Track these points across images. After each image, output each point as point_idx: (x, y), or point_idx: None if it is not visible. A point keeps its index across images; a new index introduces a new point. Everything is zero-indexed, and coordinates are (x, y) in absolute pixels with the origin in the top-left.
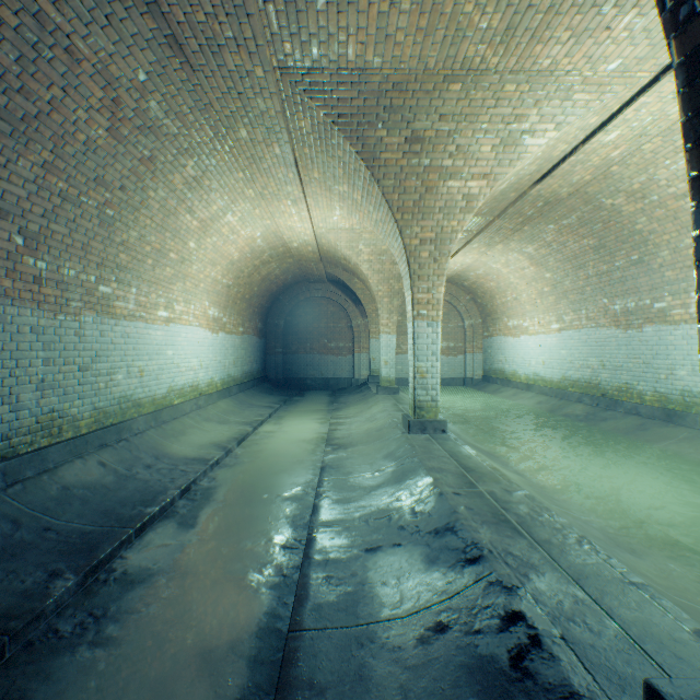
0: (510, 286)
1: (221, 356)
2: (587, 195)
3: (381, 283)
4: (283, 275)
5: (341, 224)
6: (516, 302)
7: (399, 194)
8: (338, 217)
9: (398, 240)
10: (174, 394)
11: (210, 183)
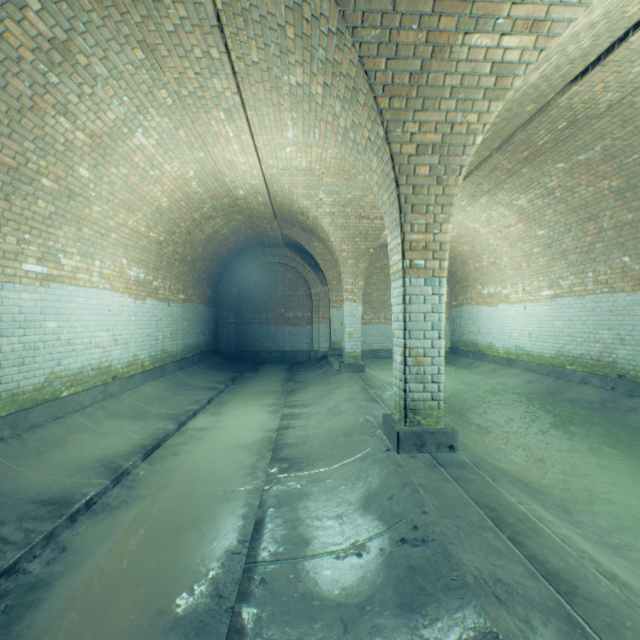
0: (487, 248)
1: (151, 327)
2: (632, 108)
3: (344, 242)
4: (234, 236)
5: (297, 161)
6: (494, 267)
7: (388, 58)
8: (292, 147)
9: (381, 148)
10: (61, 382)
11: (88, 61)
